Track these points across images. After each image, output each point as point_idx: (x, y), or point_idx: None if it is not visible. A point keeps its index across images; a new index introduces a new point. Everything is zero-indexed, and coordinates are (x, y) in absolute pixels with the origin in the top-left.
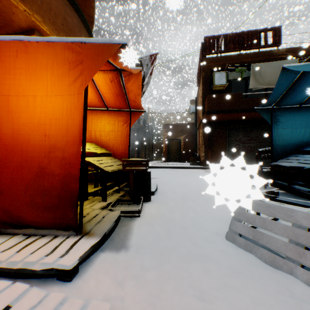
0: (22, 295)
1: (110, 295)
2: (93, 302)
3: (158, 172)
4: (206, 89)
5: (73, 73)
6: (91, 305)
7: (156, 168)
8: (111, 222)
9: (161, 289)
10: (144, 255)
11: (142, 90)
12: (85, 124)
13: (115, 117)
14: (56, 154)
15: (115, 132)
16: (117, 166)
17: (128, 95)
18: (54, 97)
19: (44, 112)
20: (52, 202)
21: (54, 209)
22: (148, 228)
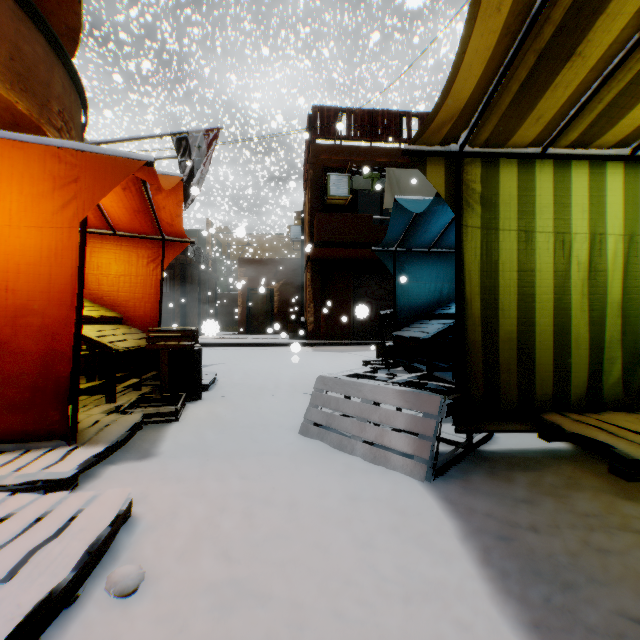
0: (3, 503)
1: (131, 496)
2: (111, 491)
3: (225, 354)
4: (315, 201)
5: (62, 195)
6: (108, 492)
7: (221, 346)
8: (128, 427)
9: (198, 482)
10: (180, 459)
11: (190, 196)
12: (84, 274)
13: (132, 249)
14: (30, 320)
15: (131, 277)
16: (137, 341)
17: (158, 213)
18: (26, 229)
19: (7, 251)
20: (22, 398)
21: (24, 408)
22: (191, 433)
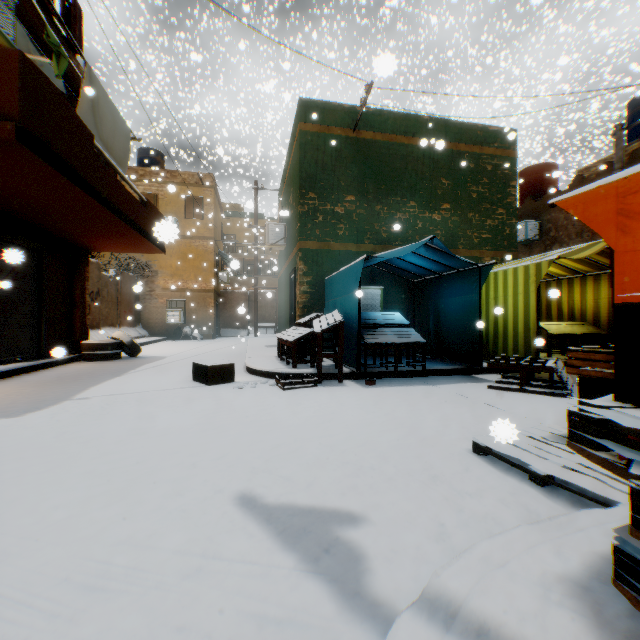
0: None
1: None
2: None
3: None
4: None
5: None
6: None
7: None
8: None
9: None
10: None
11: None
12: None
13: None
14: None
15: None
16: None
17: None
18: None
19: None
20: None
21: None
22: None
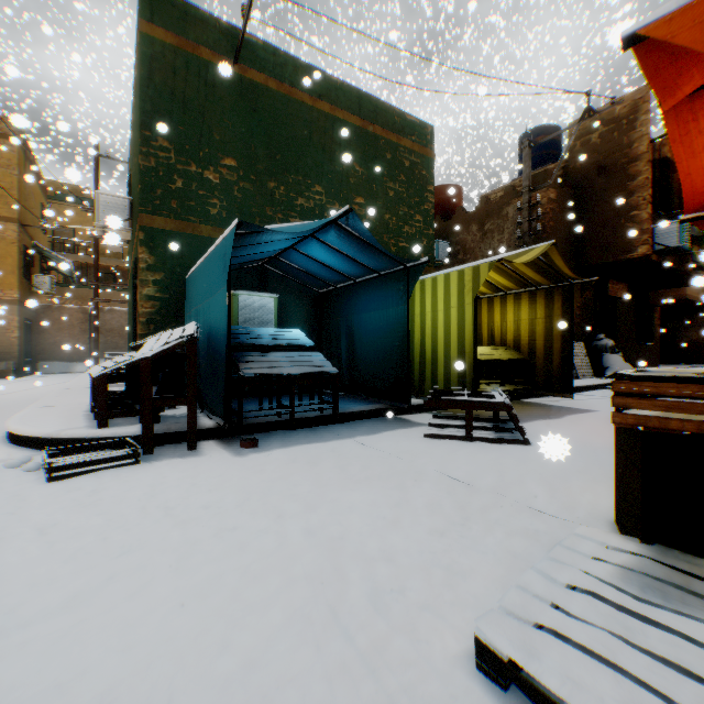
0: None
1: None
2: None
3: None
4: None
5: None
6: None
7: None
8: None
9: None
10: None
11: None
12: None
13: None
14: None
15: None
16: None
17: None
18: None
19: None
20: None
21: None
22: None
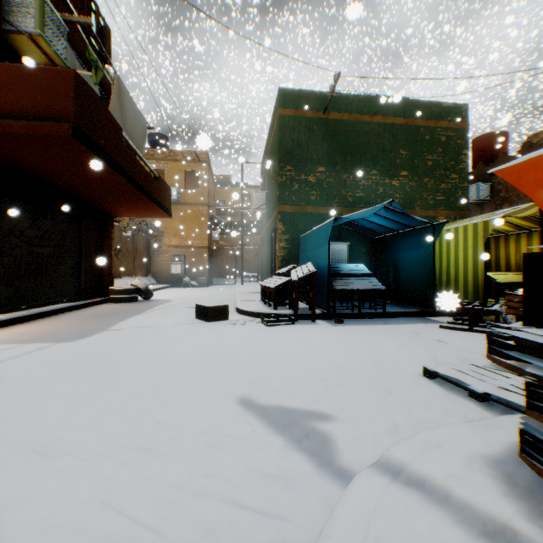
0: None
1: None
2: None
3: None
4: None
5: None
6: None
7: None
8: None
9: None
10: None
11: None
12: None
13: None
14: None
15: None
16: None
17: None
18: None
19: None
20: None
21: None
22: None
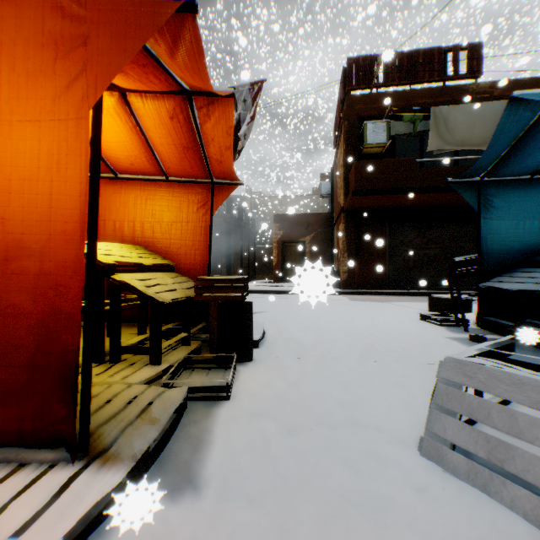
0: None
1: None
2: None
3: (266, 301)
4: (351, 151)
5: (65, 69)
6: None
7: (261, 293)
8: (164, 418)
9: None
10: (237, 508)
11: (236, 149)
12: (95, 192)
13: (182, 195)
14: (23, 264)
15: (181, 224)
16: (185, 291)
17: (206, 149)
18: (18, 125)
19: None
20: (14, 381)
21: (18, 396)
22: (248, 429)
